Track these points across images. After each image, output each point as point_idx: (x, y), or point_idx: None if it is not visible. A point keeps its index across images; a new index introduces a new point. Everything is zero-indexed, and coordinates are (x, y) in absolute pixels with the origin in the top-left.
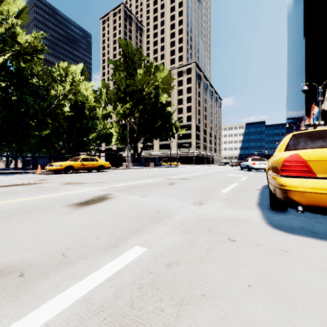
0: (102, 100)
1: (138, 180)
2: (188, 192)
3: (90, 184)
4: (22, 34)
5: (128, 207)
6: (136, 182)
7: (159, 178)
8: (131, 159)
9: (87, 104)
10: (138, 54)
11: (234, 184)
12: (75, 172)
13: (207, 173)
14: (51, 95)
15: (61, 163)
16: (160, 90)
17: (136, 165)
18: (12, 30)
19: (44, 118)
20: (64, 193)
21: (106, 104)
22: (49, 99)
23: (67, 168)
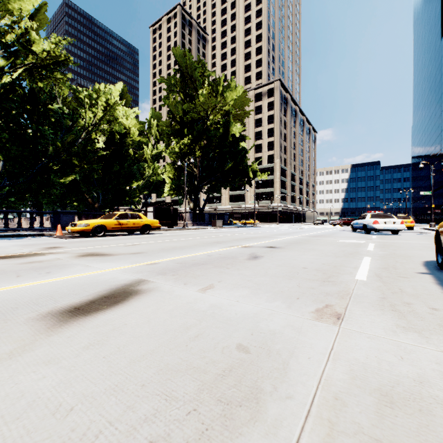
0: (151, 135)
1: (199, 248)
2: (292, 279)
3: (119, 257)
4: (40, 42)
5: (170, 327)
6: (195, 252)
7: (231, 246)
8: (190, 215)
9: (129, 139)
10: (199, 67)
11: (366, 258)
12: (109, 235)
13: (305, 238)
14: (79, 126)
15: (88, 222)
16: (231, 117)
17: (197, 224)
18: (27, 39)
19: (68, 158)
20: (61, 279)
21: (156, 141)
22: (76, 132)
23: (97, 229)
